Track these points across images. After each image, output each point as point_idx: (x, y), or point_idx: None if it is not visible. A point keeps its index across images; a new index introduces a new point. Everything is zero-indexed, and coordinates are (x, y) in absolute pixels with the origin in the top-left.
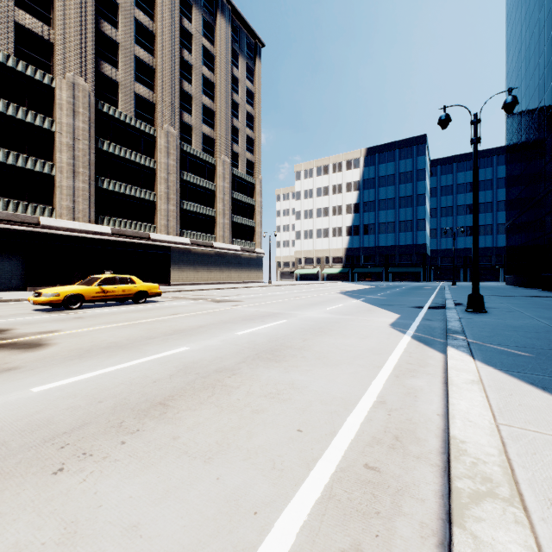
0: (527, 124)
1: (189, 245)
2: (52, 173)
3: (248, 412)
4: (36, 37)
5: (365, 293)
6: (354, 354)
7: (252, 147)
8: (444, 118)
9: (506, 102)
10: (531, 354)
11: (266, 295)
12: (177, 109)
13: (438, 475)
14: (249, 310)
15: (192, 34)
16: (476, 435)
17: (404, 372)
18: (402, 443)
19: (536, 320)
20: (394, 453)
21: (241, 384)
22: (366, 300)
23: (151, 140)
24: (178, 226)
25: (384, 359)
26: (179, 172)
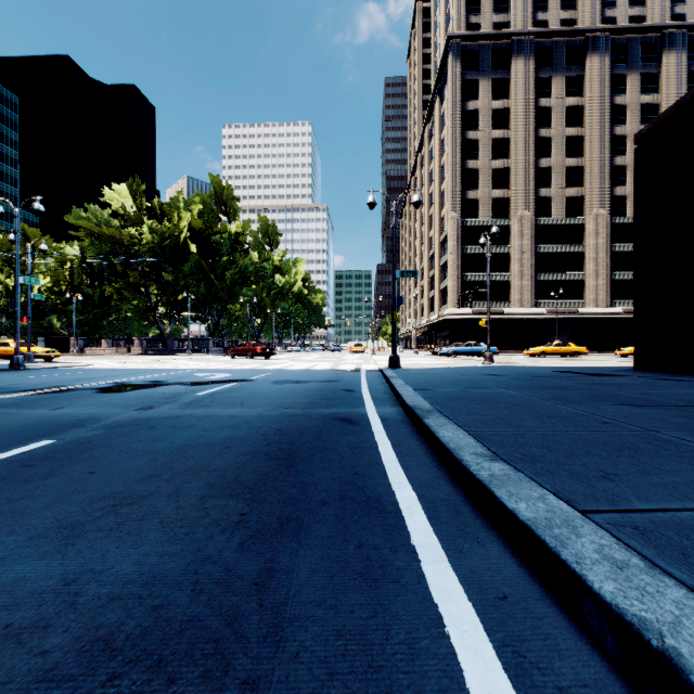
0: None
1: None
2: (583, 279)
3: None
4: (574, 198)
5: None
6: None
7: None
8: None
9: None
10: None
11: None
12: None
13: None
14: None
15: None
16: None
17: None
18: None
19: None
20: None
21: None
22: None
23: None
24: None
25: None
26: None
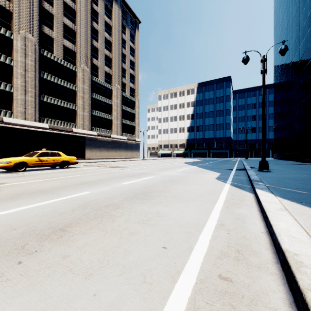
0: (286, 70)
1: (96, 136)
2: (11, 91)
3: (126, 234)
4: (1, 7)
5: (198, 163)
6: (197, 194)
7: (133, 80)
8: (246, 58)
9: (281, 48)
10: (308, 192)
11: (141, 164)
12: (89, 56)
13: (280, 283)
14: (131, 171)
15: (98, 12)
16: (303, 248)
17: (231, 204)
18: (243, 256)
19: (299, 175)
20: (239, 264)
21: (122, 214)
22: (200, 166)
23: (73, 73)
24: (90, 124)
25: (216, 197)
26: (90, 93)
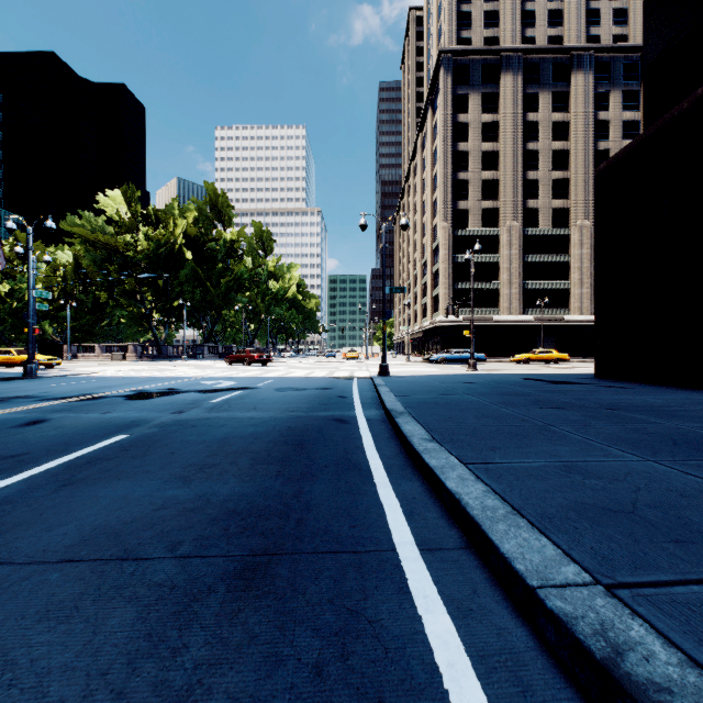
0: None
1: None
2: (568, 288)
3: None
4: (560, 210)
5: None
6: None
7: None
8: None
9: None
10: None
11: None
12: None
13: None
14: None
15: None
16: None
17: None
18: None
19: None
20: None
21: None
22: None
23: None
24: None
25: None
26: None
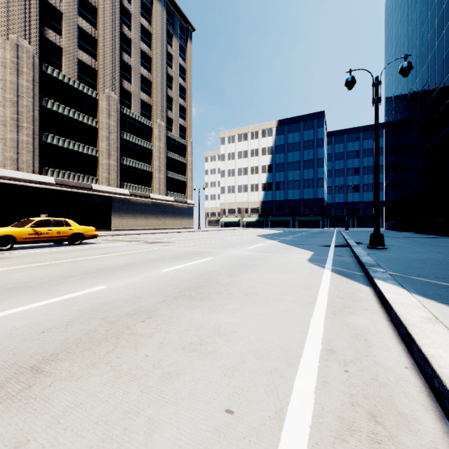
0: (402, 103)
1: (128, 195)
2: None
3: (156, 378)
4: None
5: (279, 236)
6: (282, 289)
7: (184, 114)
8: (350, 80)
9: (403, 66)
10: None
11: (195, 237)
12: (117, 76)
13: None
14: (178, 249)
15: (131, 13)
16: None
17: (340, 308)
18: (386, 429)
19: (431, 254)
20: None
21: (156, 331)
22: (281, 241)
23: (93, 102)
24: (119, 179)
25: (313, 293)
26: (120, 132)
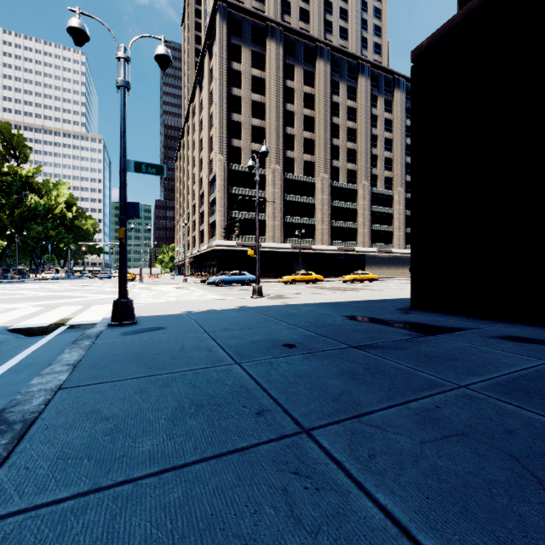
0: None
1: (376, 252)
2: (314, 224)
3: None
4: (309, 162)
5: None
6: None
7: None
8: None
9: None
10: None
11: None
12: (368, 168)
13: None
14: None
15: (377, 115)
16: None
17: None
18: None
19: None
20: None
21: None
22: None
23: (354, 192)
24: (369, 241)
25: None
26: (370, 207)
